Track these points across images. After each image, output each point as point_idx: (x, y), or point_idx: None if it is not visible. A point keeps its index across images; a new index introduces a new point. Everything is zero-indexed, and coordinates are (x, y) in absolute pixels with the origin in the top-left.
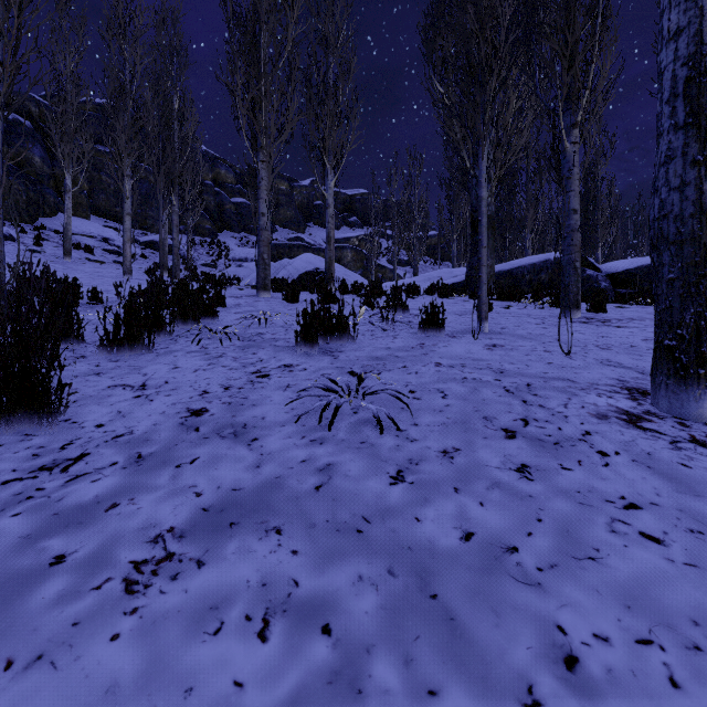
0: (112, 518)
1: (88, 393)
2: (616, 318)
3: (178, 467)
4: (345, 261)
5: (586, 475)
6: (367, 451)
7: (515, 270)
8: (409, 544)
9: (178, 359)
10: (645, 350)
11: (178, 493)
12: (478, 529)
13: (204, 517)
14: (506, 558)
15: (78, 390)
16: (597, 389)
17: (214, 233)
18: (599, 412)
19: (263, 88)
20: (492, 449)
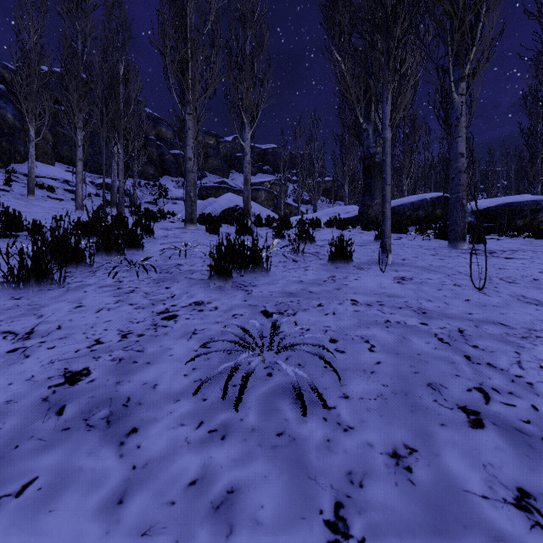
0: None
1: None
2: (499, 249)
3: None
4: (260, 200)
5: None
6: (286, 453)
7: (397, 207)
8: None
9: (86, 295)
10: None
11: None
12: None
13: None
14: None
15: None
16: (539, 337)
17: (156, 177)
18: None
19: (189, 51)
20: (460, 449)
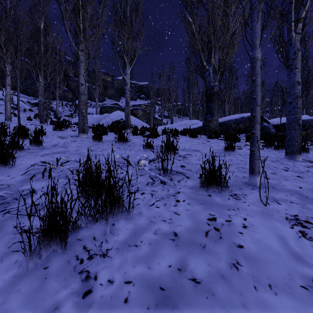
0: None
1: None
2: None
3: None
4: (138, 115)
5: None
6: None
7: (226, 122)
8: None
9: None
10: None
11: None
12: None
13: None
14: None
15: None
16: None
17: (74, 100)
18: None
19: (80, 1)
20: None
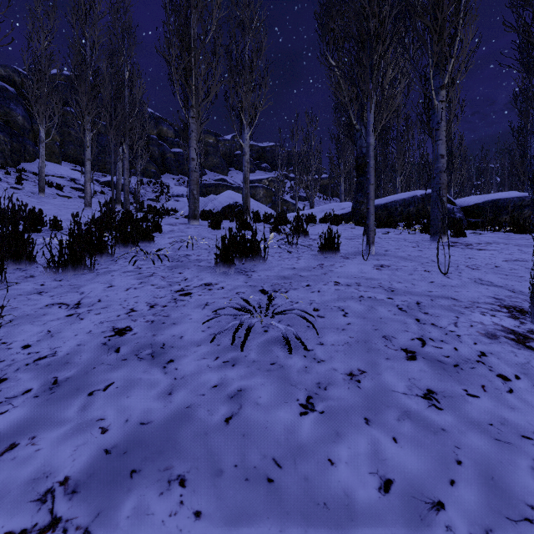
0: (4, 465)
1: (26, 312)
2: (476, 242)
3: (90, 395)
4: (258, 197)
5: (493, 403)
6: (277, 373)
7: (389, 203)
8: (324, 498)
9: (114, 278)
10: (509, 270)
11: (83, 428)
12: (396, 475)
13: (105, 462)
14: (433, 519)
15: (18, 309)
16: (479, 307)
17: (158, 175)
18: (487, 331)
19: (193, 59)
20: (395, 371)
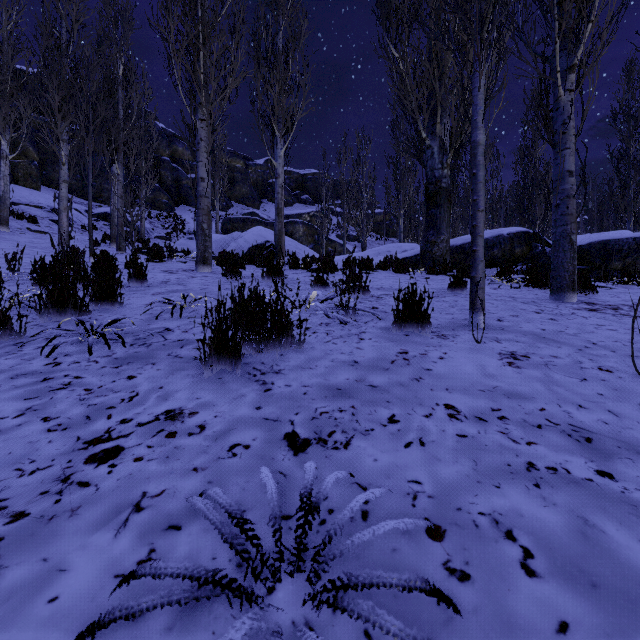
0: None
1: None
2: (622, 303)
3: None
4: (297, 235)
5: None
6: None
7: (467, 245)
8: None
9: None
10: None
11: None
12: None
13: None
14: None
15: None
16: None
17: (171, 207)
18: None
19: (201, 35)
20: None
